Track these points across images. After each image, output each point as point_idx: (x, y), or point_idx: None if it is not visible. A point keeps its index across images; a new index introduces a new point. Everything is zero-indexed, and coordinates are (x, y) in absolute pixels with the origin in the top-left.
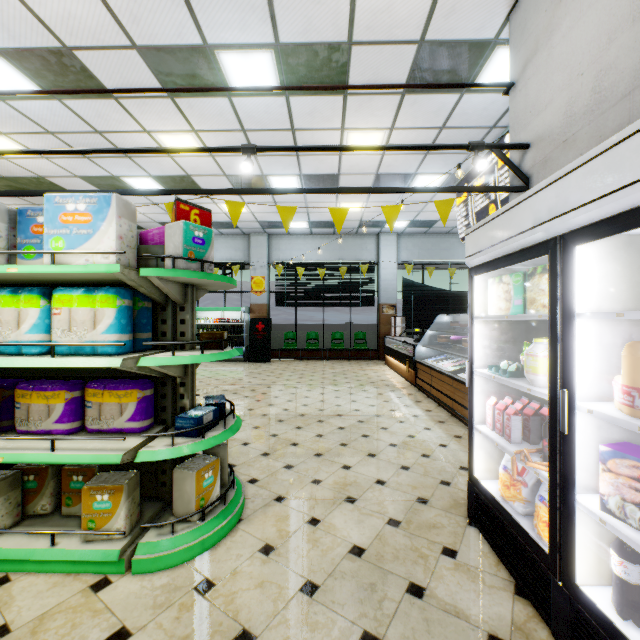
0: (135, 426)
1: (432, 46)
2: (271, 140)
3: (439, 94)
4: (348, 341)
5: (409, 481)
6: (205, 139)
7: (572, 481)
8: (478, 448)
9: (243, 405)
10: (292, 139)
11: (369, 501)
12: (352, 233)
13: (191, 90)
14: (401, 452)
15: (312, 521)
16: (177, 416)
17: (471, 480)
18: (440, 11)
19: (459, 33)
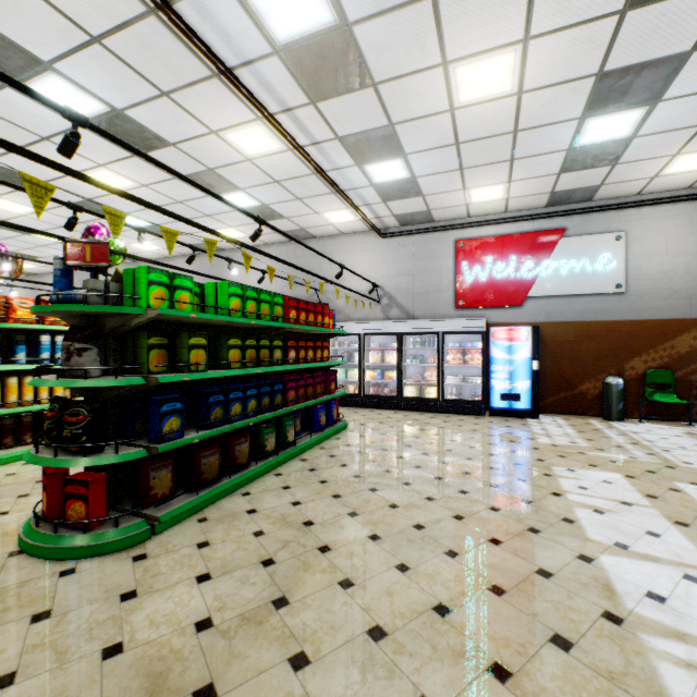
0: None
1: None
2: None
3: None
4: None
5: None
6: None
7: None
8: None
9: None
10: None
11: None
12: None
13: None
14: None
15: None
16: None
17: None
18: None
19: None
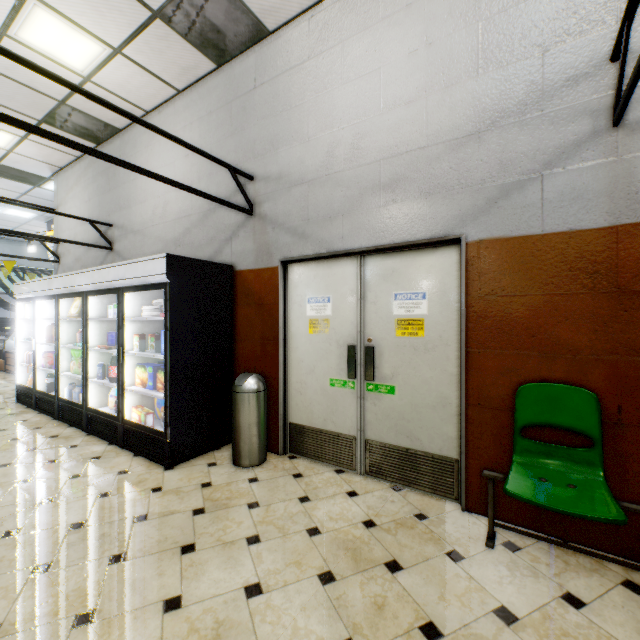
0: None
1: (7, 167)
2: None
3: (18, 182)
4: None
5: None
6: None
7: (36, 363)
8: (22, 373)
9: None
10: None
11: None
12: None
13: None
14: None
15: None
16: None
17: (17, 385)
18: (9, 160)
19: (25, 169)
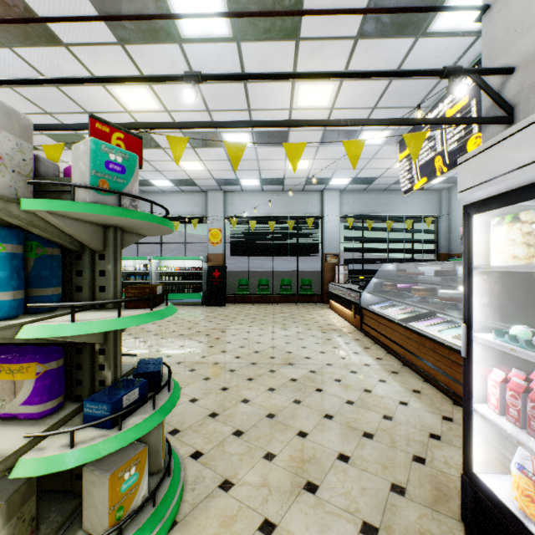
0: (33, 411)
1: None
2: (223, 94)
3: (393, 38)
4: (295, 287)
5: (376, 456)
6: (159, 93)
7: None
8: (475, 433)
9: (196, 352)
10: (244, 92)
11: (333, 490)
12: (299, 190)
13: (131, 17)
14: (360, 412)
15: (265, 527)
16: (87, 399)
17: (468, 476)
18: None
19: None
